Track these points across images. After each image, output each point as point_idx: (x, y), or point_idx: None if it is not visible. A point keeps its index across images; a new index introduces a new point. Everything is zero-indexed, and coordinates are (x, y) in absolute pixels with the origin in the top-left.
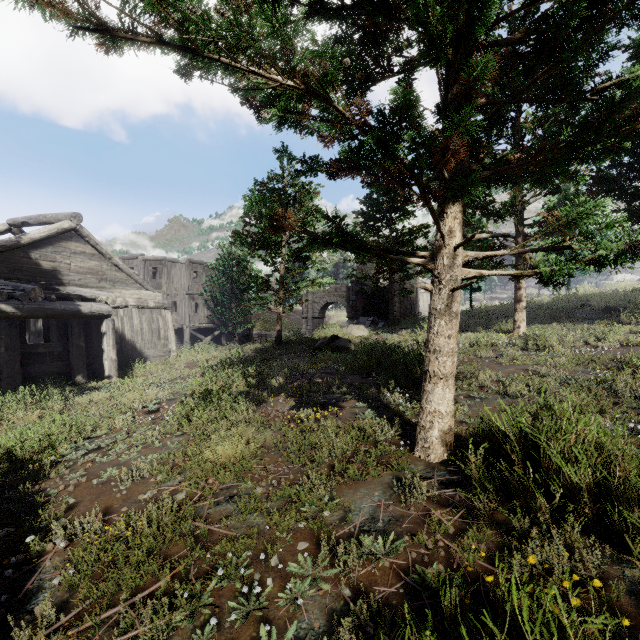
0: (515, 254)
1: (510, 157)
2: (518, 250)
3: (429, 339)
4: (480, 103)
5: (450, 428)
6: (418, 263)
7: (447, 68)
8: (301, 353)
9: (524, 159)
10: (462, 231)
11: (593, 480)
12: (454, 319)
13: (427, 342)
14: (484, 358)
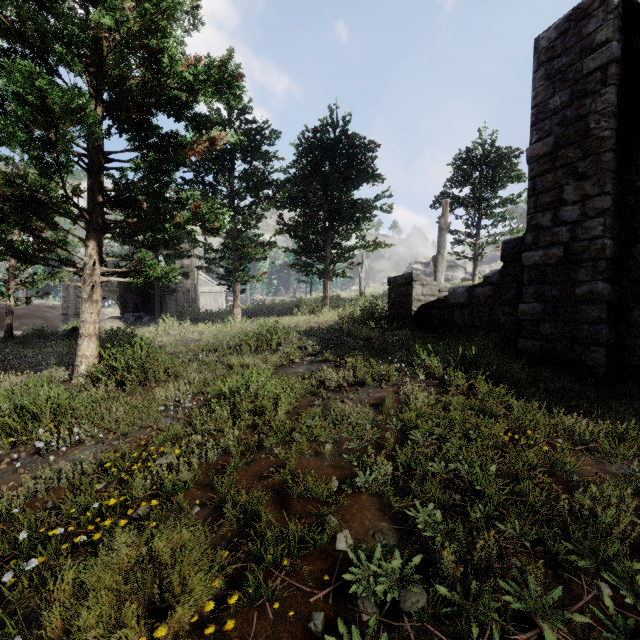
0: (126, 271)
1: (131, 220)
2: (127, 269)
3: (81, 315)
4: (111, 189)
5: (95, 364)
6: (74, 271)
7: (84, 168)
8: (35, 345)
9: (135, 223)
10: (100, 256)
11: (126, 366)
12: (95, 303)
13: (81, 316)
14: (190, 338)
